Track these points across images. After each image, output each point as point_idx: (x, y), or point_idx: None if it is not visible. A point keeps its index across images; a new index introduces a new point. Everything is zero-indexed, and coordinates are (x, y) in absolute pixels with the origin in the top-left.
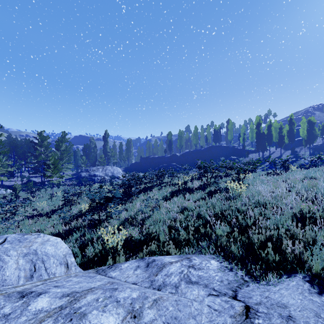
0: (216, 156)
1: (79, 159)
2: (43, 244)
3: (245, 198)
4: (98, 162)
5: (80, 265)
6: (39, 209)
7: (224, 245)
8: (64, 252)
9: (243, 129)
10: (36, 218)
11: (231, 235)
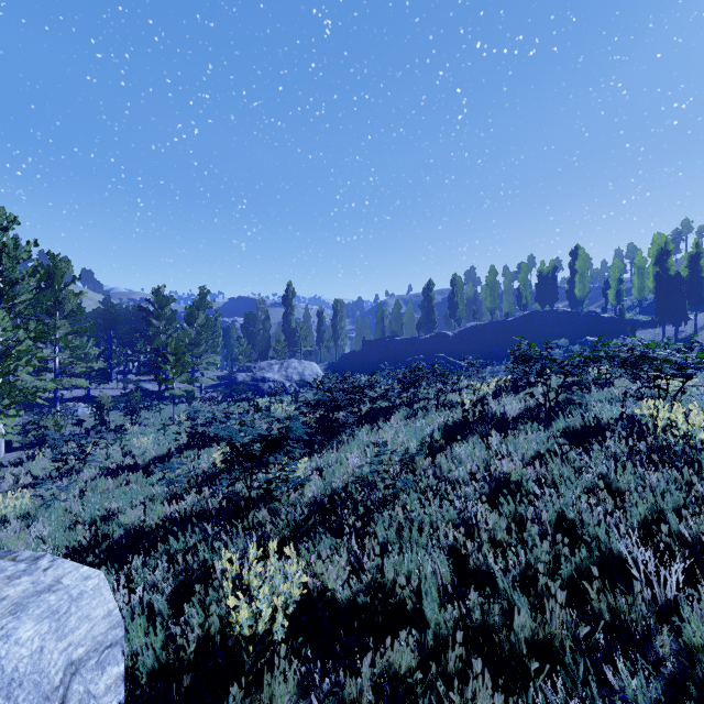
0: (546, 336)
1: (234, 344)
2: (19, 608)
3: None
4: (273, 351)
5: (153, 675)
6: (137, 452)
7: None
8: (84, 644)
9: (616, 270)
10: (124, 476)
11: None
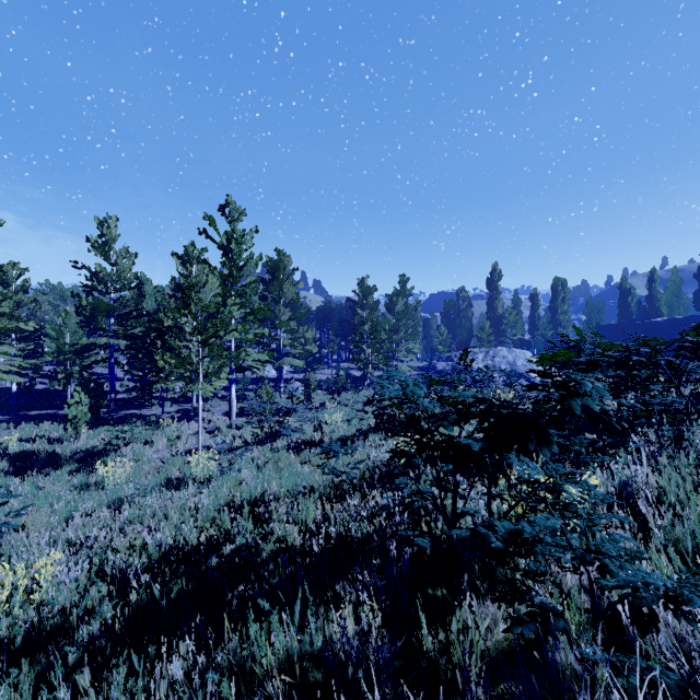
0: None
1: (434, 335)
2: None
3: None
4: (476, 339)
5: None
6: (327, 429)
7: None
8: None
9: None
10: (307, 453)
11: None
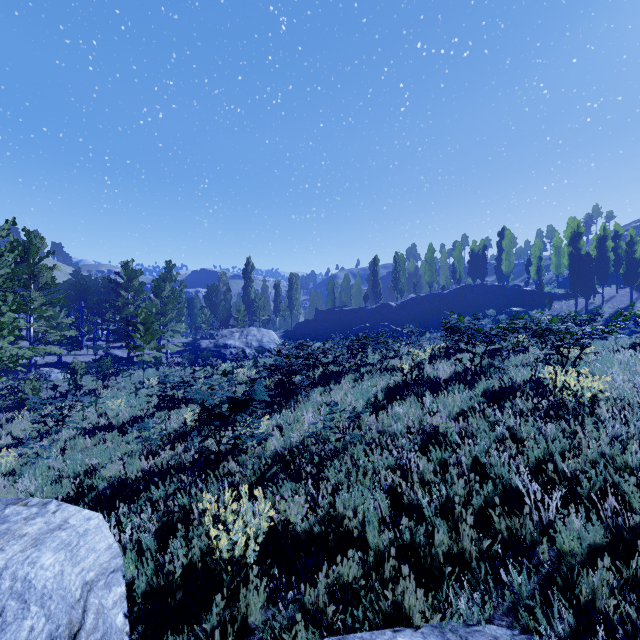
0: (477, 306)
1: (198, 314)
2: (38, 542)
3: (608, 417)
4: (234, 319)
5: (146, 596)
6: (111, 414)
7: (604, 606)
8: (94, 569)
9: (537, 249)
10: (101, 435)
11: (625, 566)
